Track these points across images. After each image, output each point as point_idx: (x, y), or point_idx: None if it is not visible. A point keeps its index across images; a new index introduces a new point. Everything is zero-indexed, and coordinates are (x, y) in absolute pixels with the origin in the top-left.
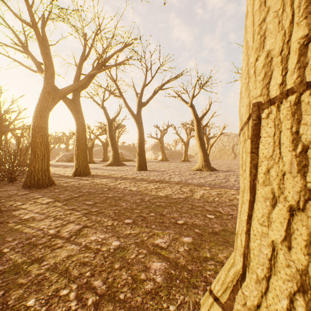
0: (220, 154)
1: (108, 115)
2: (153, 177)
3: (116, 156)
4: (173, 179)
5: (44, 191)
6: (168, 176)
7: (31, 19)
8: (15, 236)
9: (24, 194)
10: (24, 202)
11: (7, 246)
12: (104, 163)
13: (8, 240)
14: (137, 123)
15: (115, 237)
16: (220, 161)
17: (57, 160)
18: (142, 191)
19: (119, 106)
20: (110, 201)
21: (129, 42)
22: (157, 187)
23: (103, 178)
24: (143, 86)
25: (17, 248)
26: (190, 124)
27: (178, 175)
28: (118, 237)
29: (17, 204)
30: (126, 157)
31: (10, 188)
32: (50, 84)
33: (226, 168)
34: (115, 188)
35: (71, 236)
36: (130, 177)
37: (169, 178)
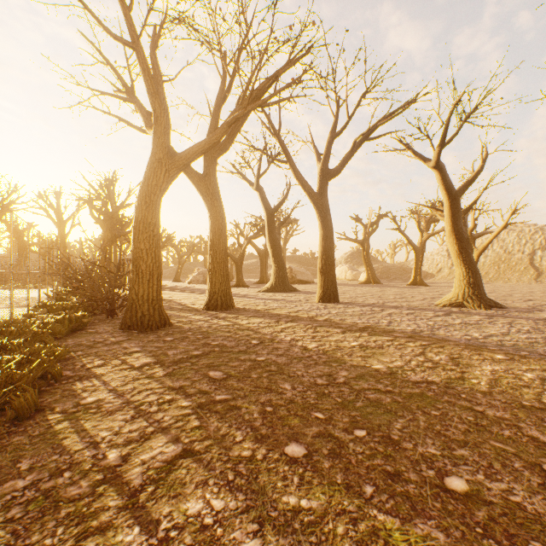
0: (499, 271)
1: (267, 202)
2: (353, 317)
3: (281, 274)
4: (399, 325)
5: (149, 339)
6: (385, 318)
7: (130, 31)
8: (39, 458)
9: (115, 341)
10: (106, 360)
11: (5, 489)
12: (261, 286)
13: (18, 469)
14: (318, 211)
15: (253, 518)
16: (499, 284)
17: (190, 280)
18: (330, 353)
19: (286, 184)
20: (257, 376)
21: (303, 48)
22: (364, 344)
23: (254, 316)
24: (331, 138)
25: (17, 505)
26: (431, 207)
27: (407, 315)
28: (260, 519)
29: (93, 365)
30: (299, 276)
31: (103, 329)
32: (162, 146)
33: (524, 302)
34: (273, 340)
35: (144, 486)
36: (305, 315)
37: (389, 323)
